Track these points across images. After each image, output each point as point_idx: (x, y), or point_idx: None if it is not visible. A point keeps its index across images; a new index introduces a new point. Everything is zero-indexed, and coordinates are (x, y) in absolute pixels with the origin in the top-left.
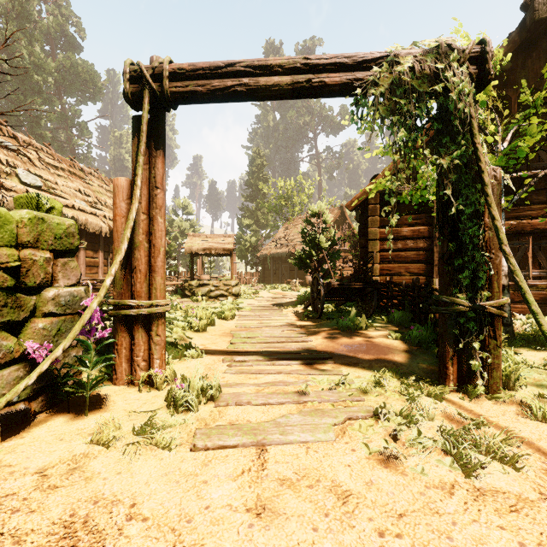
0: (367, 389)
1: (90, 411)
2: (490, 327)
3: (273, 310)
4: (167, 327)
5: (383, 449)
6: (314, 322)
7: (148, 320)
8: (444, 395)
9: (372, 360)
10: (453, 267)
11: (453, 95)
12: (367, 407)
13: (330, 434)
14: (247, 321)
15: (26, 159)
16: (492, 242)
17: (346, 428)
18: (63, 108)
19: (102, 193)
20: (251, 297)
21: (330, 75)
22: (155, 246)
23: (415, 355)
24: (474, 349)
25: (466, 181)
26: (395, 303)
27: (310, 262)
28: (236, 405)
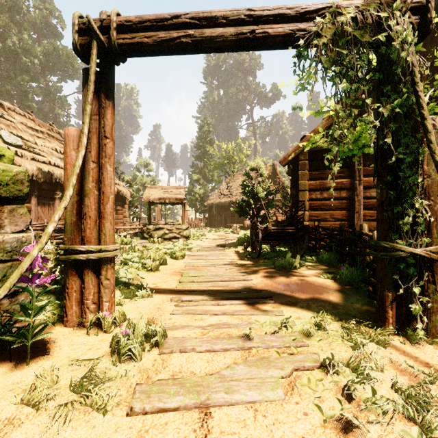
0: (309, 332)
1: (32, 359)
2: (429, 272)
3: (218, 250)
4: (122, 267)
5: (338, 413)
6: (253, 261)
7: (98, 265)
8: (386, 340)
9: (308, 299)
10: (392, 213)
11: (396, 43)
12: (312, 355)
13: (278, 392)
14: (195, 261)
15: (10, 123)
16: (431, 189)
17: (294, 382)
18: (47, 84)
19: None
20: (199, 239)
21: (273, 26)
22: (104, 193)
23: (348, 295)
24: (414, 293)
25: (406, 130)
26: (323, 245)
27: (249, 210)
28: (180, 352)
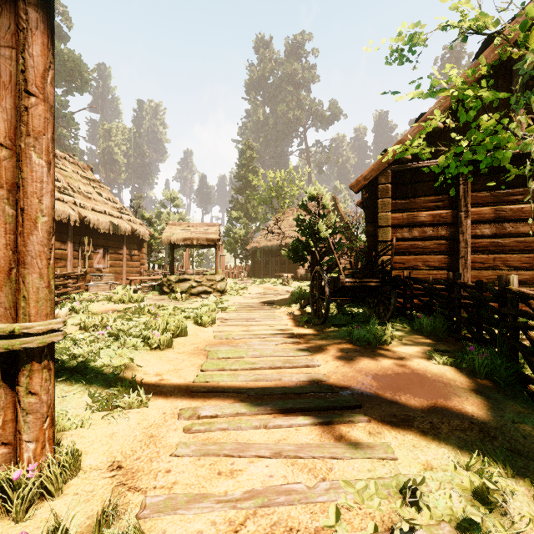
0: (472, 520)
1: None
2: None
3: (264, 311)
4: (109, 345)
5: None
6: (316, 330)
7: (14, 362)
8: None
9: (428, 411)
10: None
11: None
12: None
13: None
14: (230, 328)
15: None
16: None
17: None
18: None
19: (76, 179)
20: (239, 294)
21: None
22: (24, 212)
23: (497, 402)
24: None
25: None
26: (417, 305)
27: (307, 254)
28: None
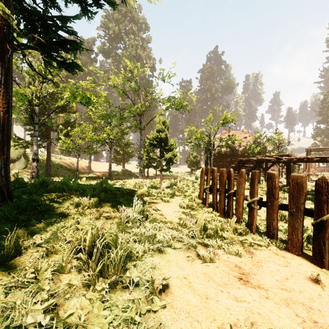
0: None
1: None
2: None
3: None
4: None
5: None
6: None
7: (308, 175)
8: None
9: None
10: None
11: None
12: None
13: None
14: None
15: None
16: None
17: None
18: None
19: None
20: None
21: None
22: (309, 167)
23: None
24: None
25: None
26: None
27: None
28: None
